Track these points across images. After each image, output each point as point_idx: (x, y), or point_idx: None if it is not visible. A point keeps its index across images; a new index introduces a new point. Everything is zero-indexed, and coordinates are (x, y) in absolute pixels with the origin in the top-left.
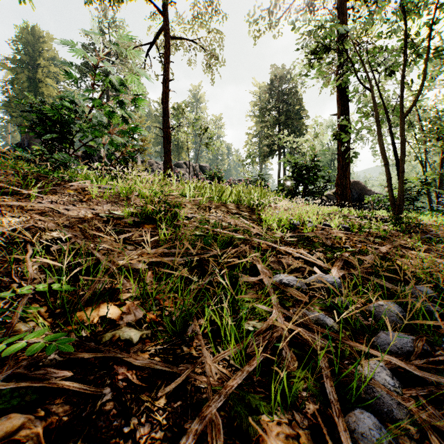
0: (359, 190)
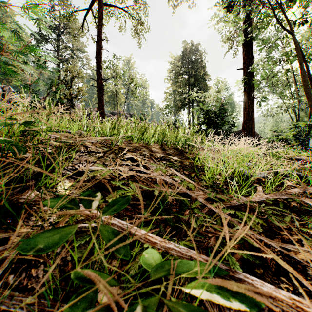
0: None
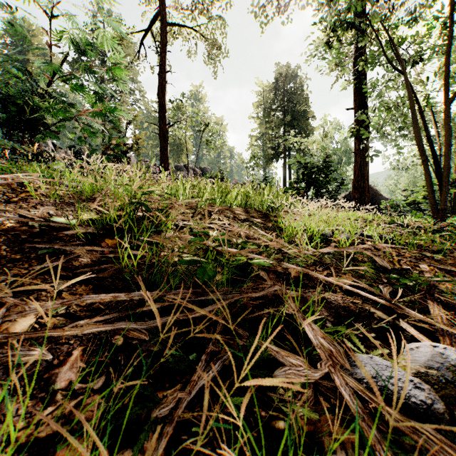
0: (371, 194)
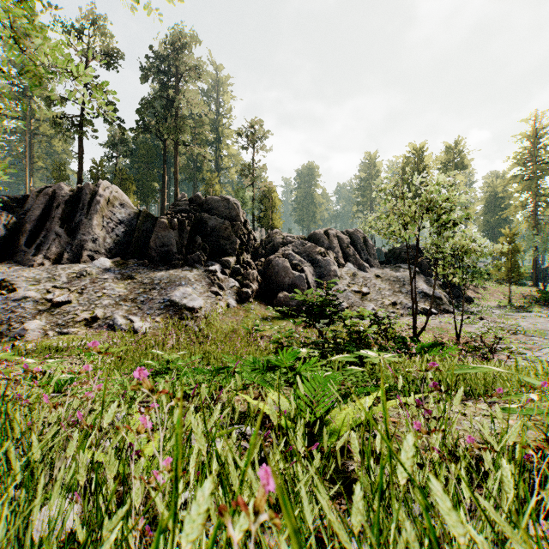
0: None
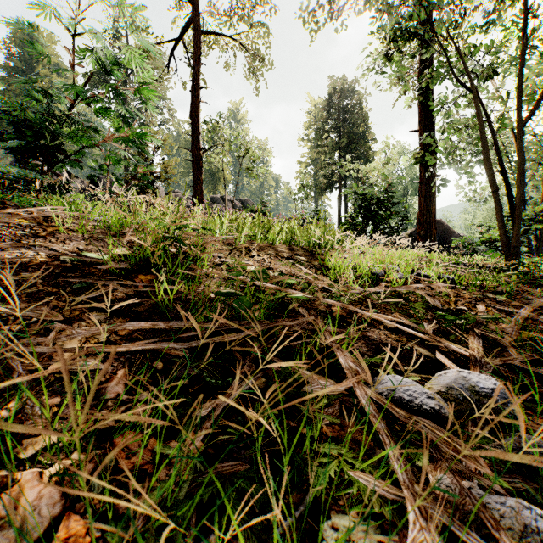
0: (441, 231)
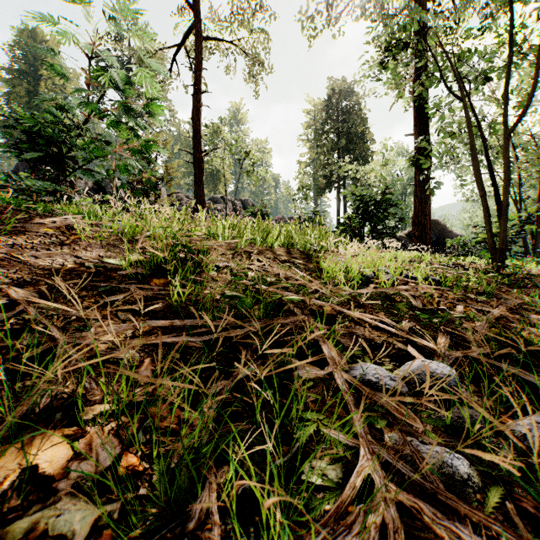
0: (438, 231)
